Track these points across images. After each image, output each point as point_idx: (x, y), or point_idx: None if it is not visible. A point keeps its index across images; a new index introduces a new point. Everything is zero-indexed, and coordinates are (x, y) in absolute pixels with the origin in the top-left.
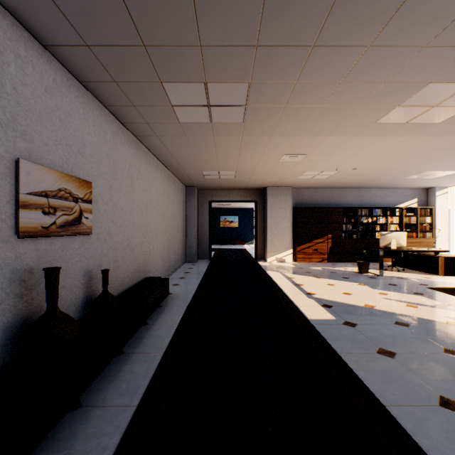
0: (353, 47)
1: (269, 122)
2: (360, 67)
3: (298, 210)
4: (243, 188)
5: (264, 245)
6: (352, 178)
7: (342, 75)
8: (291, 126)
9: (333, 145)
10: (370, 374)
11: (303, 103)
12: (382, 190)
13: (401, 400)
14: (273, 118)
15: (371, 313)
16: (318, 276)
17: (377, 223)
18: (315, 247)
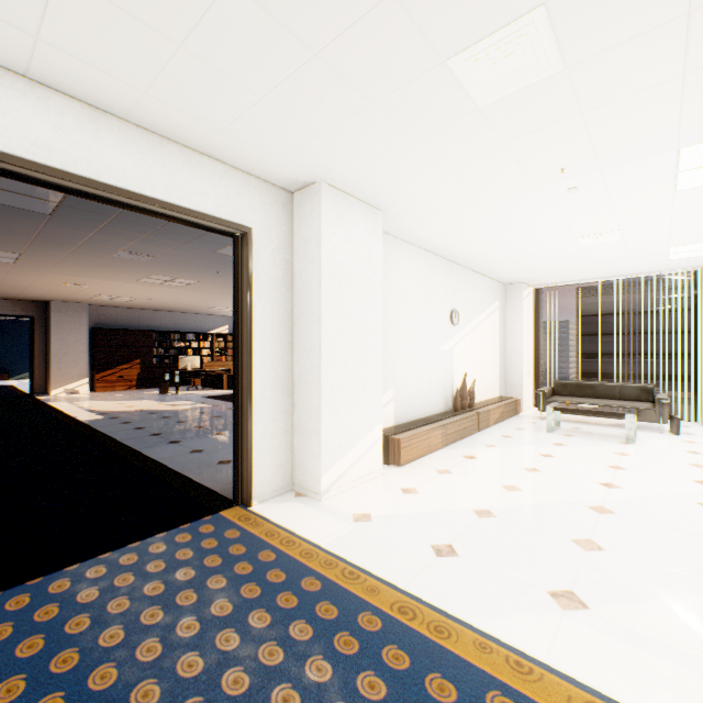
0: (95, 259)
1: (43, 267)
2: (104, 264)
3: (98, 331)
4: (10, 298)
5: (47, 375)
6: (157, 304)
7: (95, 264)
8: (67, 272)
9: (115, 285)
10: (108, 429)
11: (73, 266)
12: (198, 315)
13: (116, 431)
14: (47, 267)
15: (138, 412)
16: (114, 400)
17: (190, 348)
18: (121, 374)
